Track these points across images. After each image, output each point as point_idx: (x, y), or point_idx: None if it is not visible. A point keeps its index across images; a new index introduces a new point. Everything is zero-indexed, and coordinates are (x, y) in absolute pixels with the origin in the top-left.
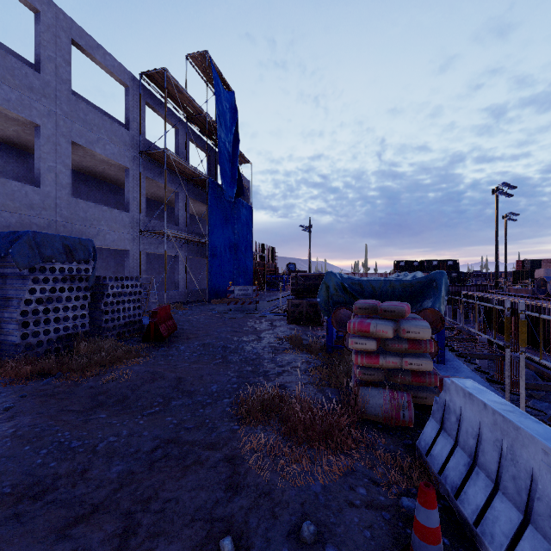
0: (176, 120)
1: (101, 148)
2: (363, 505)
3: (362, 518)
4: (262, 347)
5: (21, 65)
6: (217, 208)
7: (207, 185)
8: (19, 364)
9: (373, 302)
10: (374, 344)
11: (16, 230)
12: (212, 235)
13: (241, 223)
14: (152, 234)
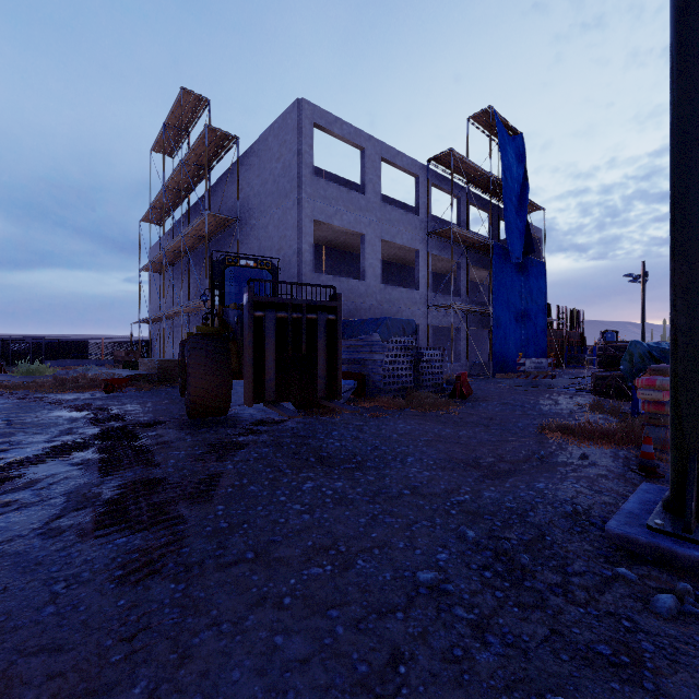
0: (457, 189)
1: (399, 239)
2: (619, 458)
3: (616, 460)
4: (559, 409)
5: (355, 195)
6: (501, 273)
7: (490, 250)
8: (387, 399)
9: (667, 365)
10: (660, 395)
11: (353, 314)
12: (496, 303)
13: (530, 285)
14: (437, 308)
